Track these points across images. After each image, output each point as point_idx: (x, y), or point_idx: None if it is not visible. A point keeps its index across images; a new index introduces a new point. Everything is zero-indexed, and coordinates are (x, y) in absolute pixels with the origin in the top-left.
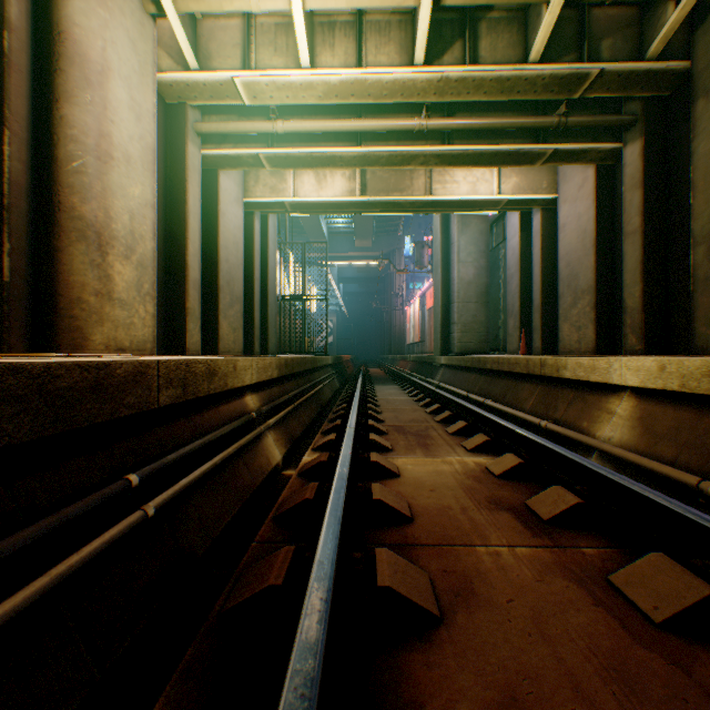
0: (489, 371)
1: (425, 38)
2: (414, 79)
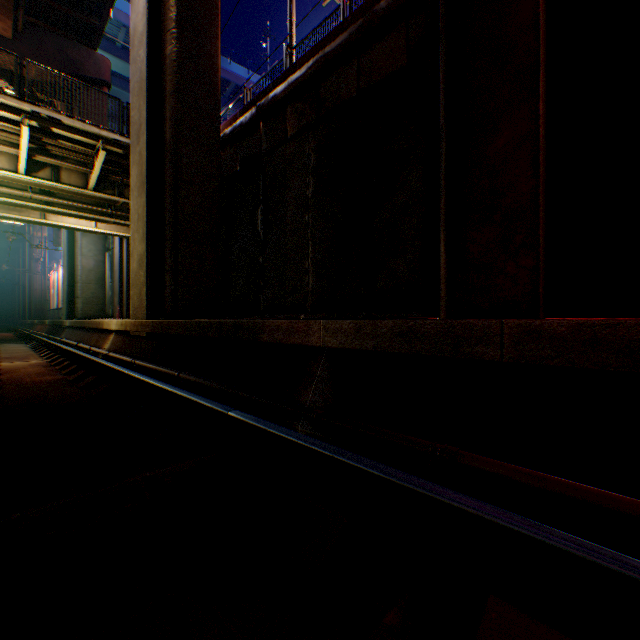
0: (89, 328)
1: (26, 167)
2: (21, 179)
